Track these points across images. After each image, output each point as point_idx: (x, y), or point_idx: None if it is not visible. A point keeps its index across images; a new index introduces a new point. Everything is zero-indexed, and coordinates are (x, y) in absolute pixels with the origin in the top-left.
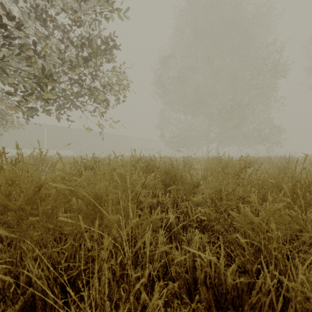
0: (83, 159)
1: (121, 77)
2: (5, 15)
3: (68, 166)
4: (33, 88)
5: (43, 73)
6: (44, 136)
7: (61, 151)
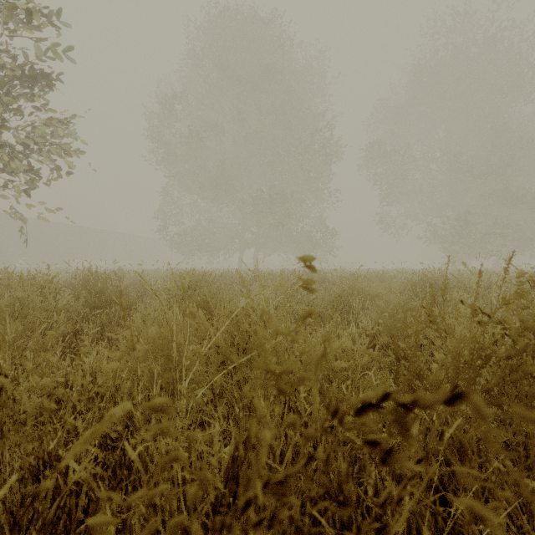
0: None
1: (61, 133)
2: None
3: None
4: None
5: None
6: None
7: None
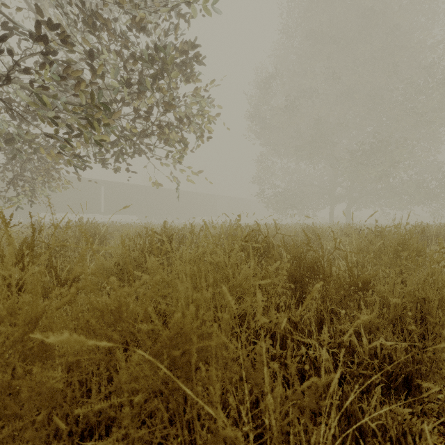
0: (149, 231)
1: (204, 106)
2: (44, 23)
3: (127, 243)
4: (81, 127)
5: (93, 102)
6: (100, 196)
7: (122, 216)
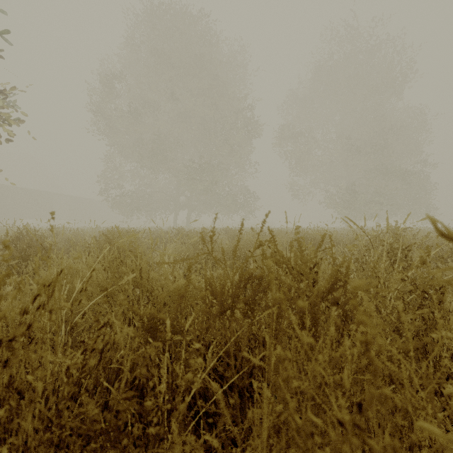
0: None
1: None
2: None
3: None
4: None
5: None
6: None
7: None
